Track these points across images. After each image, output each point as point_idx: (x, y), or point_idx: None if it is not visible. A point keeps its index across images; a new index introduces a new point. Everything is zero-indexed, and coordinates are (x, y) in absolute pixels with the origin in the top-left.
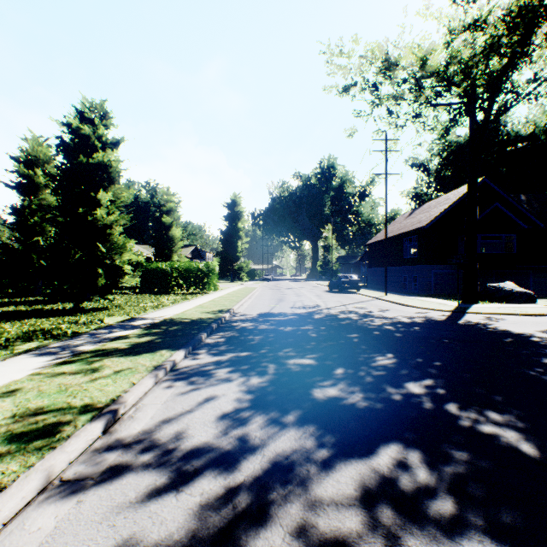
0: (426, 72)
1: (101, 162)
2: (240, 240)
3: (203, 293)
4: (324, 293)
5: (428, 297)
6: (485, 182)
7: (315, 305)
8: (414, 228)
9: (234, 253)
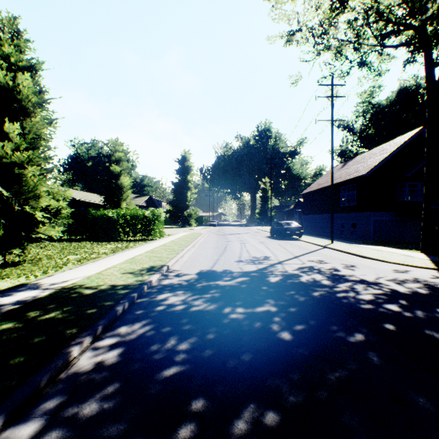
0: (381, 5)
1: (4, 85)
2: (189, 191)
3: (149, 240)
4: (267, 240)
5: (376, 244)
6: (423, 132)
7: (264, 257)
8: (353, 177)
9: (184, 202)
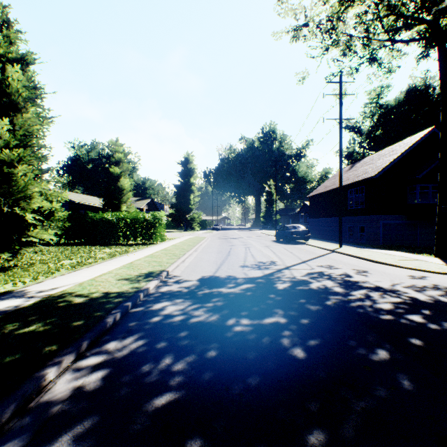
0: None
1: None
2: (192, 194)
3: (150, 244)
4: (273, 244)
5: (386, 249)
6: (434, 132)
7: (270, 262)
8: (362, 179)
9: (187, 205)
